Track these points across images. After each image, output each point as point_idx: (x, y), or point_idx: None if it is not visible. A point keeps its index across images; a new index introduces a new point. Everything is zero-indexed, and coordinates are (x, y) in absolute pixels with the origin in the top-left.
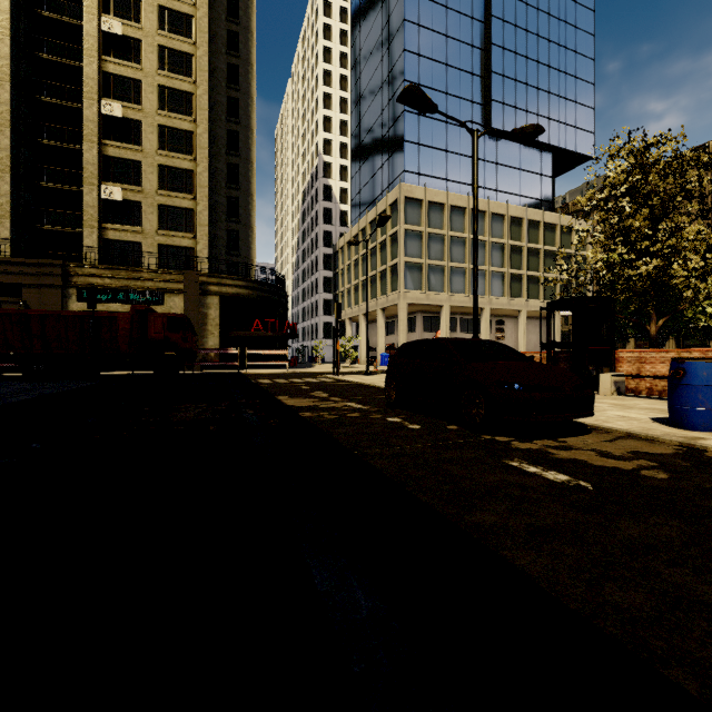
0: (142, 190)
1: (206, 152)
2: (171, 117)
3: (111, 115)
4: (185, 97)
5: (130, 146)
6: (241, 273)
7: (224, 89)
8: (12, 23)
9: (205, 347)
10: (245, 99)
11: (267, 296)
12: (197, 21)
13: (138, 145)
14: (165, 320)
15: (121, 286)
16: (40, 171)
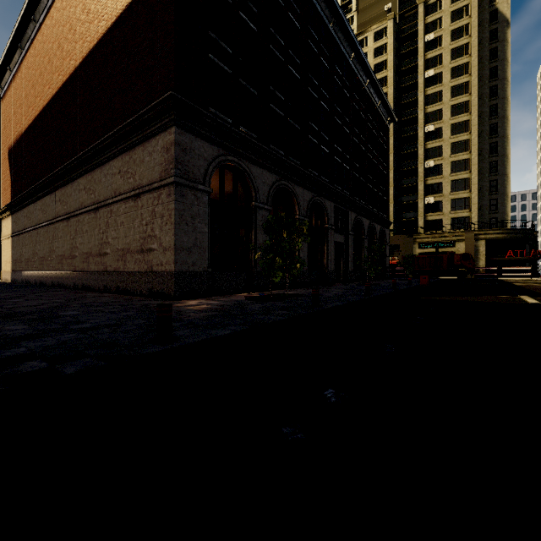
0: (443, 195)
1: (476, 166)
2: (457, 156)
3: (429, 167)
4: (464, 143)
5: (437, 177)
6: (499, 226)
7: (487, 122)
8: (393, 147)
9: (476, 266)
10: (501, 121)
11: (517, 236)
12: (471, 102)
13: (440, 175)
14: (460, 256)
15: (435, 241)
16: (401, 198)
